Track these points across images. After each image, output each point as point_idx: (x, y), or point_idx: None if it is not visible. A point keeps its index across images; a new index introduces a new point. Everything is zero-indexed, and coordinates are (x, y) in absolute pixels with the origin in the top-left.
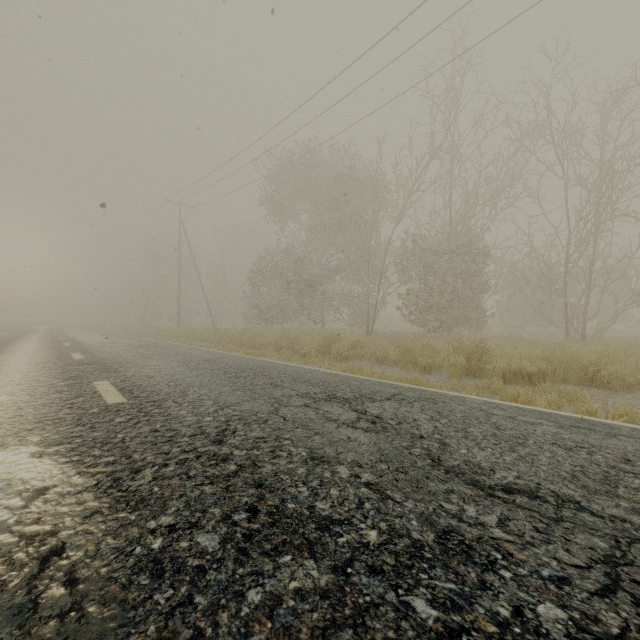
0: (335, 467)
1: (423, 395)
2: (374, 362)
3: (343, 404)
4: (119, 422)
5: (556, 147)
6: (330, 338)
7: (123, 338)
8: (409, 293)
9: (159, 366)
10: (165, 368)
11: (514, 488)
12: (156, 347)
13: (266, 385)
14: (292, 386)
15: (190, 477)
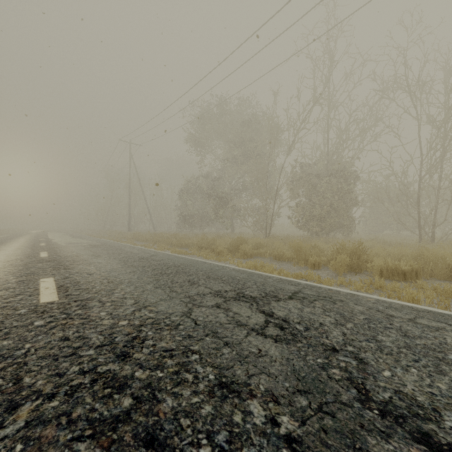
0: (246, 402)
1: (320, 293)
2: (272, 259)
3: (251, 304)
4: (36, 326)
5: (411, 94)
6: (238, 240)
7: (86, 239)
8: (297, 206)
9: (102, 263)
10: (106, 265)
11: None
12: (107, 247)
13: (184, 282)
14: (206, 283)
15: (70, 422)
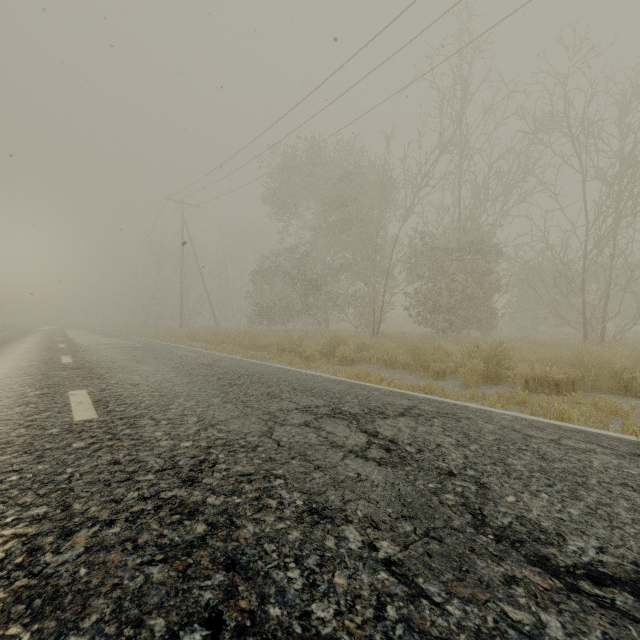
0: (341, 528)
1: (441, 409)
2: (381, 366)
3: (350, 422)
4: (76, 448)
5: (573, 138)
6: (334, 340)
7: (122, 339)
8: (417, 292)
9: (149, 371)
10: (154, 374)
11: (604, 573)
12: (153, 349)
13: (262, 396)
14: (291, 397)
15: (137, 547)
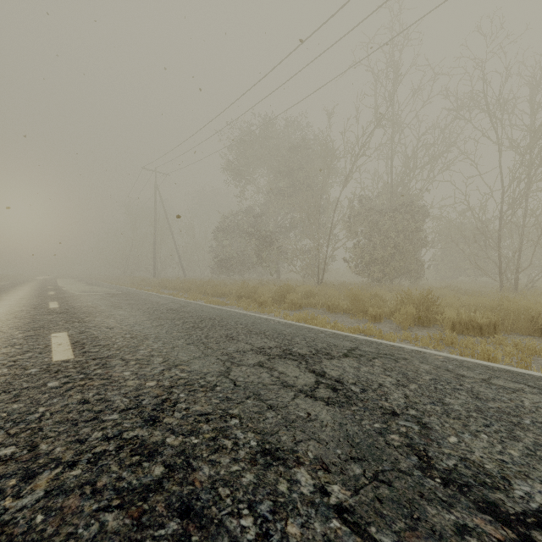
0: (293, 471)
1: (380, 350)
2: (325, 310)
3: (299, 362)
4: (50, 388)
5: (490, 114)
6: (285, 288)
7: (104, 287)
8: (355, 247)
9: (123, 316)
10: (128, 318)
11: None
12: (129, 296)
13: (221, 338)
14: (247, 339)
15: (95, 491)
